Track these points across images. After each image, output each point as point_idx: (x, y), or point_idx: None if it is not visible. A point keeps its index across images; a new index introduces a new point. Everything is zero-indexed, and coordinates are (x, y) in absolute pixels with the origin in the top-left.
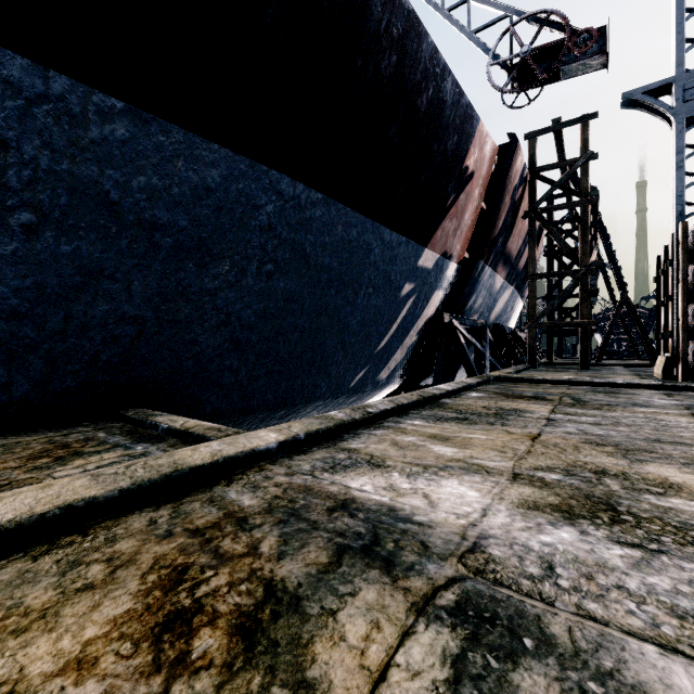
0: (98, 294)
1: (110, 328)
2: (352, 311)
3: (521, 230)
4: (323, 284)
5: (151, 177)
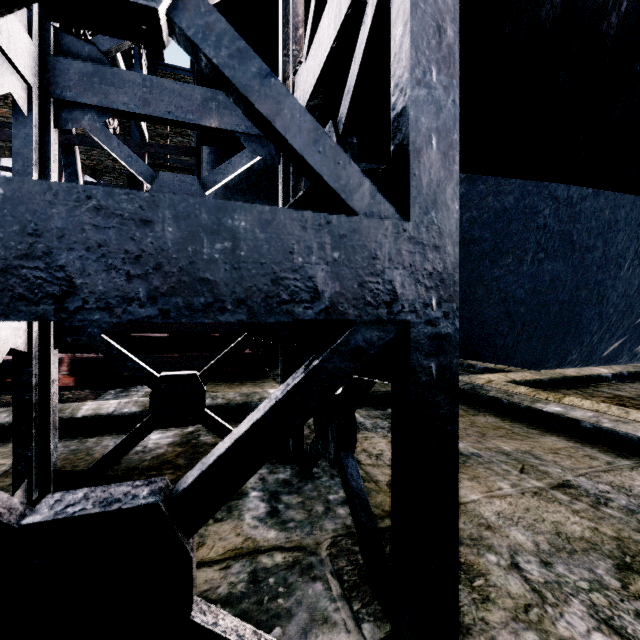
0: None
1: None
2: (613, 284)
3: None
4: (585, 263)
5: (472, 212)
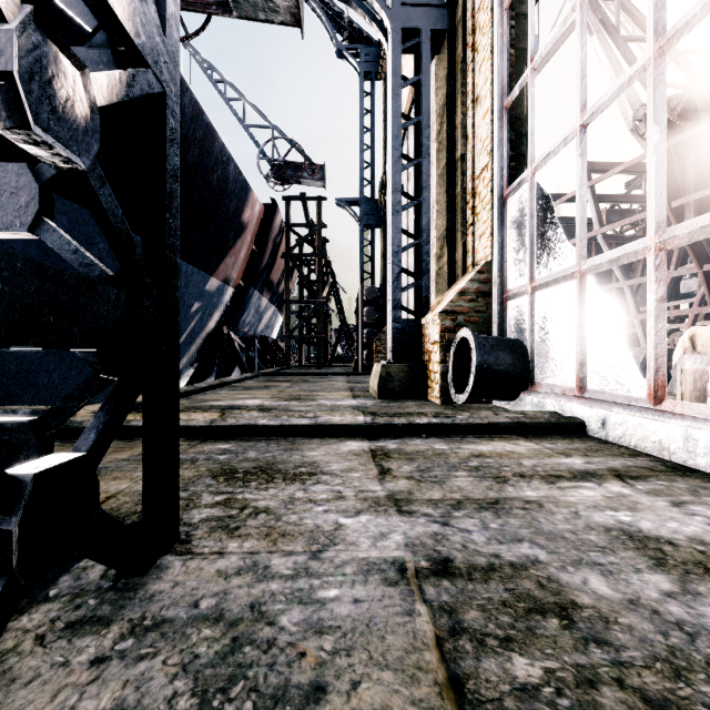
0: None
1: None
2: None
3: (280, 265)
4: None
5: None
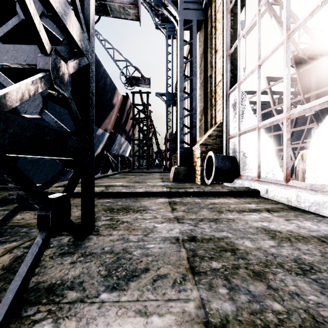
0: None
1: None
2: None
3: (130, 122)
4: None
5: None
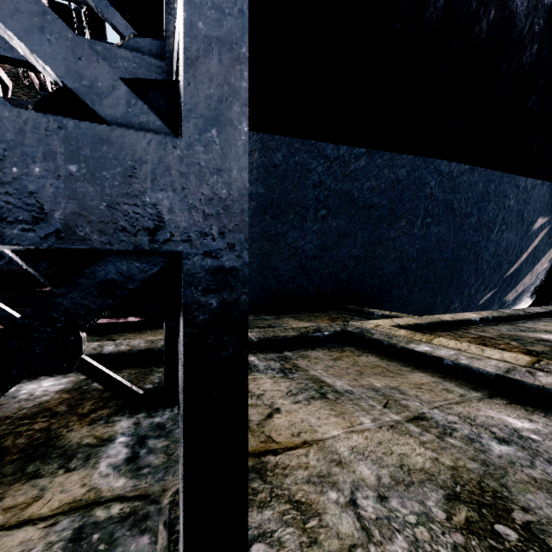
0: (342, 245)
1: (345, 262)
2: (486, 245)
3: None
4: (464, 227)
5: (372, 181)
